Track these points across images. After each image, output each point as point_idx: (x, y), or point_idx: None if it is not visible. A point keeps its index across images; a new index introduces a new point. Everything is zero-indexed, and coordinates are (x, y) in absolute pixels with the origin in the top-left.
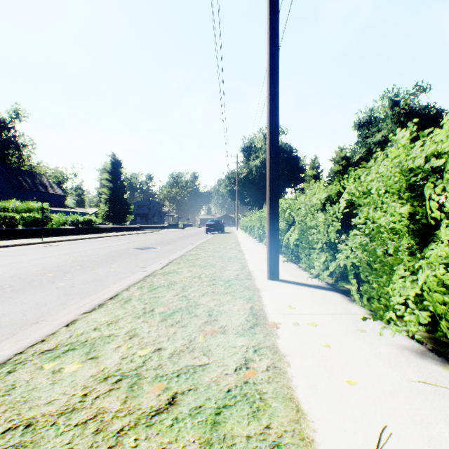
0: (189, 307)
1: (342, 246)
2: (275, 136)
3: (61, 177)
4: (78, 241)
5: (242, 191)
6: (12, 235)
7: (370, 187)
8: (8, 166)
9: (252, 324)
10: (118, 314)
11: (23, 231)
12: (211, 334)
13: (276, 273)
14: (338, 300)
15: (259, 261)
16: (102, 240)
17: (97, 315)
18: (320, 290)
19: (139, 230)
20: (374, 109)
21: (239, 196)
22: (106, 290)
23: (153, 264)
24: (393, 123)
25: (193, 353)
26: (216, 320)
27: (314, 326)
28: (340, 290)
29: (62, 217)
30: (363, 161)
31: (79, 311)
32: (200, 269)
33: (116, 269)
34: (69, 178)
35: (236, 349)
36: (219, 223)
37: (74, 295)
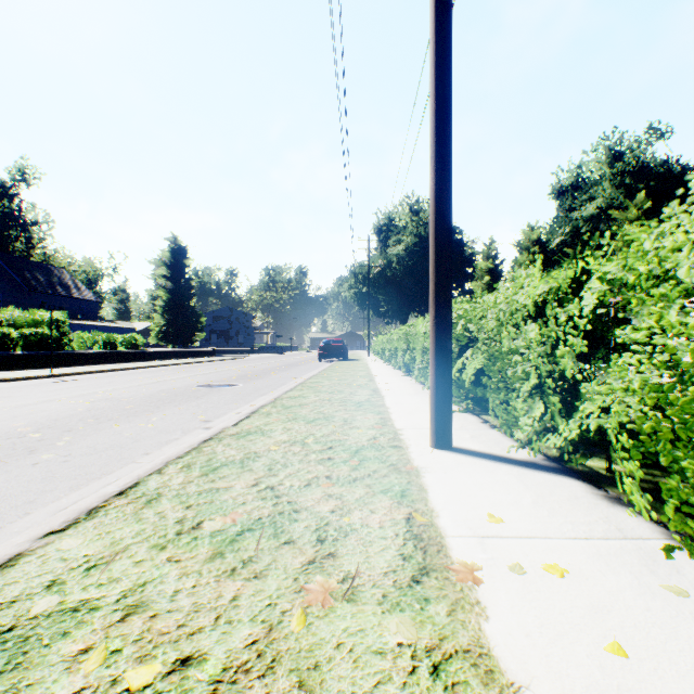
0: (277, 517)
1: (591, 387)
2: (445, 177)
3: (92, 272)
4: (110, 374)
5: (375, 294)
6: (4, 363)
7: (676, 259)
8: (9, 255)
9: (415, 569)
10: (120, 538)
11: (23, 357)
12: (321, 606)
13: (447, 437)
14: (584, 498)
15: (410, 409)
16: (151, 371)
17: (72, 540)
18: (538, 473)
19: (213, 356)
20: (584, 165)
21: (371, 303)
22: (124, 470)
23: (226, 414)
24: (613, 188)
25: (271, 682)
26: (334, 557)
27: (560, 576)
28: (578, 473)
29: (88, 334)
30: (565, 248)
31: (39, 529)
32: (306, 426)
33: (157, 425)
34: (105, 274)
35: (384, 663)
36: (339, 344)
37: (58, 480)
